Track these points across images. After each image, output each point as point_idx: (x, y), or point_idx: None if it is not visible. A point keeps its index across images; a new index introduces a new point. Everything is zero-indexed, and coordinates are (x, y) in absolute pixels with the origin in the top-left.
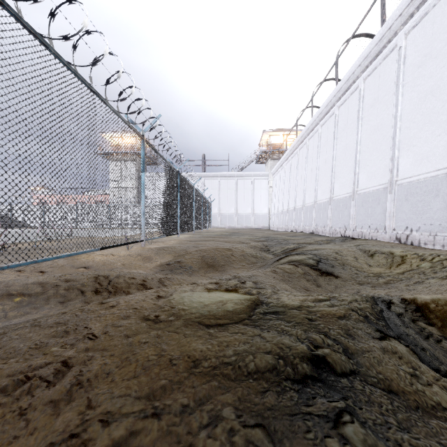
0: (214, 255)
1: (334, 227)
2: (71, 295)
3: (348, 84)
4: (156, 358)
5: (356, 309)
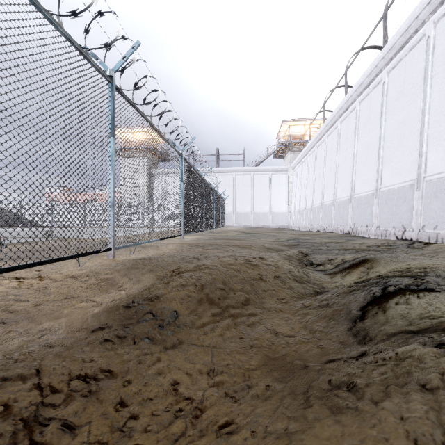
0: (226, 283)
1: (384, 226)
2: None
3: (407, 37)
4: None
5: None
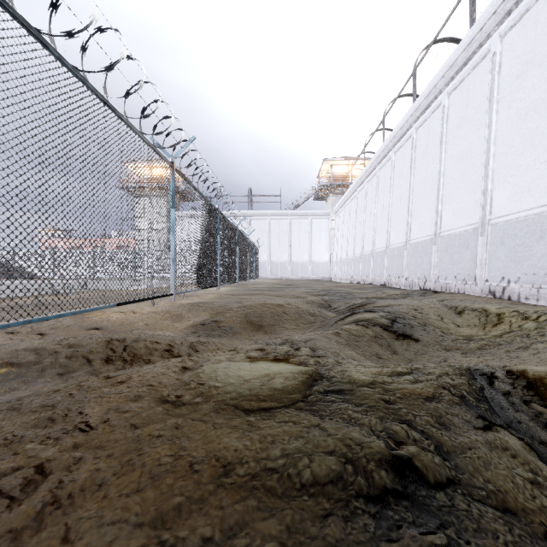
0: (261, 313)
1: (412, 277)
2: (74, 365)
3: (429, 101)
4: (171, 461)
5: (448, 387)
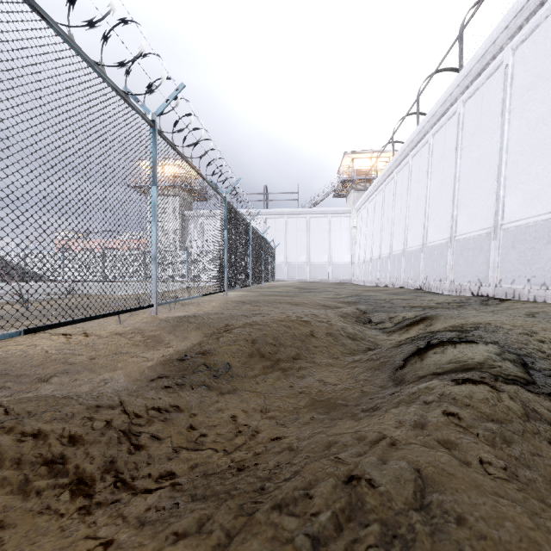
0: (276, 338)
1: (459, 281)
2: None
3: (484, 63)
4: None
5: None
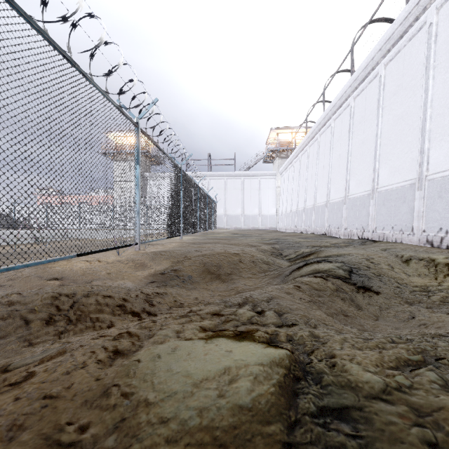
0: (218, 262)
1: (350, 228)
2: (7, 329)
3: (366, 72)
4: None
5: None
